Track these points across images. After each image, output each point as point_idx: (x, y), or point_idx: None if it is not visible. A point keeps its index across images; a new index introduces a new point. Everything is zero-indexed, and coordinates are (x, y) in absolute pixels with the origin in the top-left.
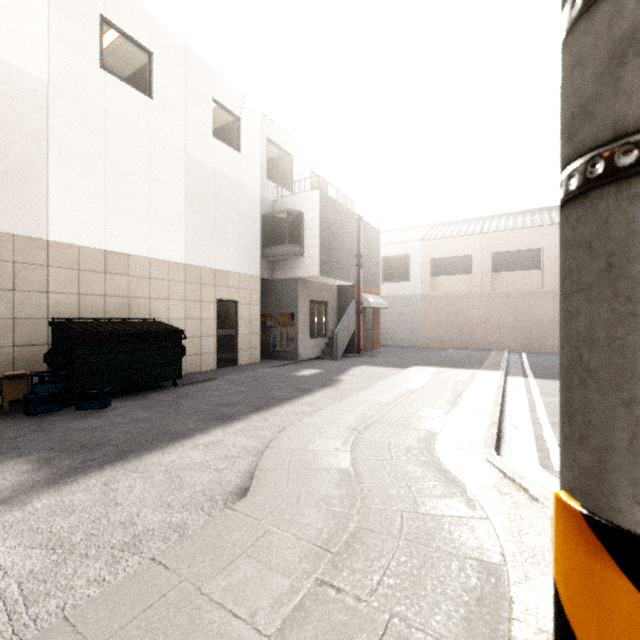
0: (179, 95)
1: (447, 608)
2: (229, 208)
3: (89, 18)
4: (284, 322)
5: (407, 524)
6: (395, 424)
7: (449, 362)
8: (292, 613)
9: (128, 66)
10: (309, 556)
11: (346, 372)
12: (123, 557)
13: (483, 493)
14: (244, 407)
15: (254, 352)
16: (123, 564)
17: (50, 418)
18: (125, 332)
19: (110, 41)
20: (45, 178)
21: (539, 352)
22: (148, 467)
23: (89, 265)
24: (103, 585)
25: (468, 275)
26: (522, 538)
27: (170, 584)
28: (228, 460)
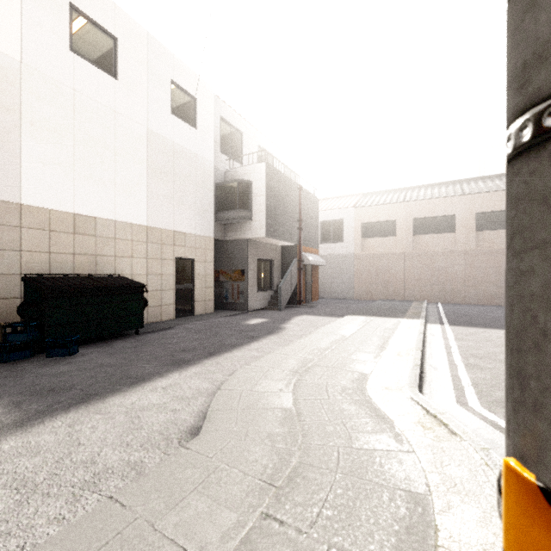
0: (141, 77)
1: (380, 537)
2: (186, 177)
3: (59, 5)
4: (235, 277)
5: (343, 458)
6: (332, 367)
7: (377, 312)
8: (239, 547)
9: (95, 49)
10: (255, 491)
11: (289, 321)
12: (83, 495)
13: (409, 428)
14: (199, 353)
15: (209, 304)
16: (82, 502)
17: (22, 364)
18: (92, 286)
19: (79, 27)
20: (18, 148)
21: (452, 303)
22: (110, 409)
23: (59, 226)
24: (62, 523)
25: (393, 237)
26: (444, 469)
27: (125, 521)
28: (183, 401)
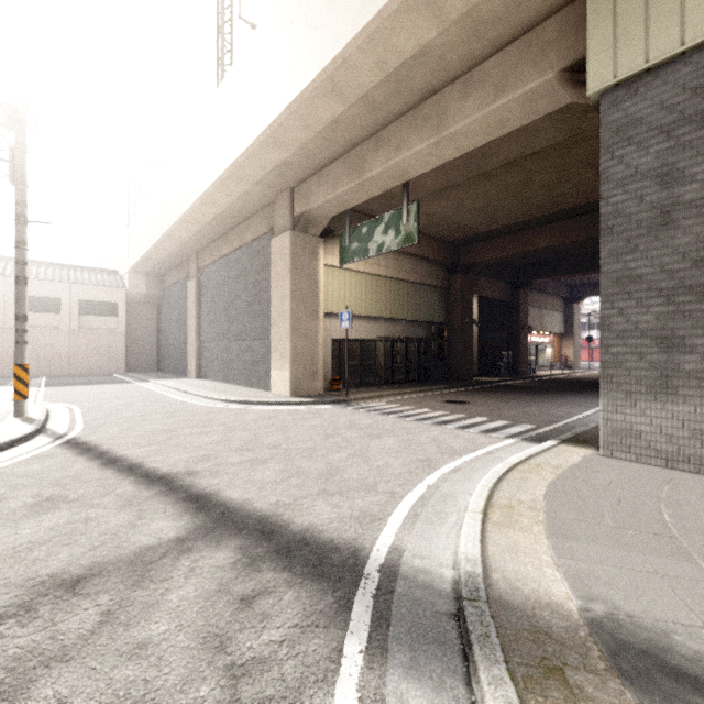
0: None
1: None
2: None
3: None
4: None
5: None
6: None
7: None
8: None
9: None
10: None
11: None
12: None
13: (7, 406)
14: None
15: None
16: None
17: None
18: None
19: None
20: None
21: (59, 376)
22: None
23: None
24: None
25: None
26: None
27: None
28: None
